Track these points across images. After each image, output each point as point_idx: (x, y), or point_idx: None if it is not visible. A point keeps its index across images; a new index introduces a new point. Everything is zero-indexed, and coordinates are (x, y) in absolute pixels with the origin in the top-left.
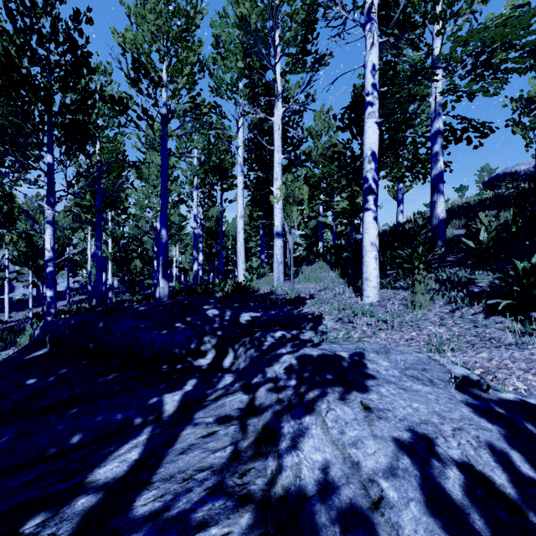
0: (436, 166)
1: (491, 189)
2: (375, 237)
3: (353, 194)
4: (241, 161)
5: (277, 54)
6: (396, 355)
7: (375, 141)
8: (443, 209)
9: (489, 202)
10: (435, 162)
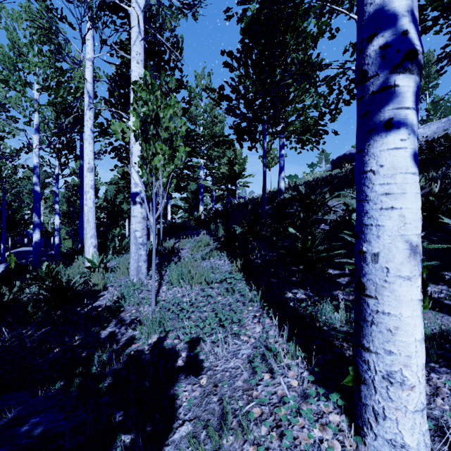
0: None
1: (350, 164)
2: (417, 225)
3: (232, 161)
4: (90, 88)
5: None
6: None
7: None
8: None
9: None
10: None
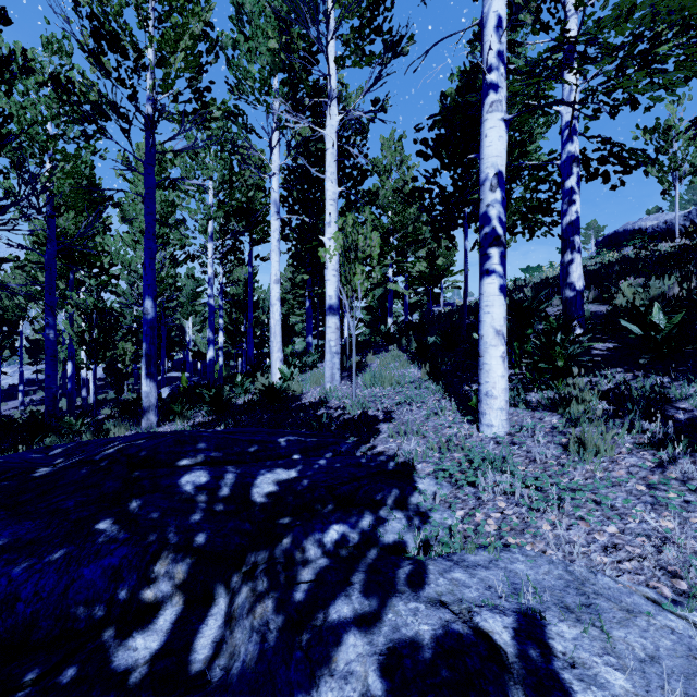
0: (571, 209)
1: (614, 250)
2: (502, 321)
3: (432, 253)
4: (276, 197)
5: (330, 30)
6: (623, 629)
7: (502, 152)
8: (580, 275)
9: (619, 266)
10: (568, 203)
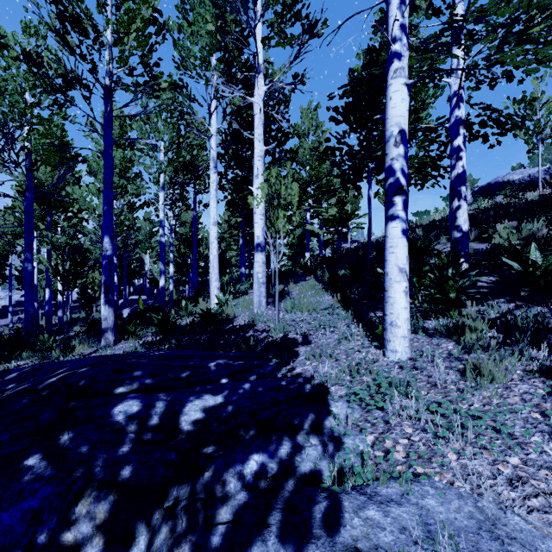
0: (458, 164)
1: (488, 198)
2: (405, 260)
3: (342, 201)
4: (214, 154)
5: (258, 16)
6: None
7: (405, 112)
8: (466, 219)
9: (494, 211)
10: (456, 159)
